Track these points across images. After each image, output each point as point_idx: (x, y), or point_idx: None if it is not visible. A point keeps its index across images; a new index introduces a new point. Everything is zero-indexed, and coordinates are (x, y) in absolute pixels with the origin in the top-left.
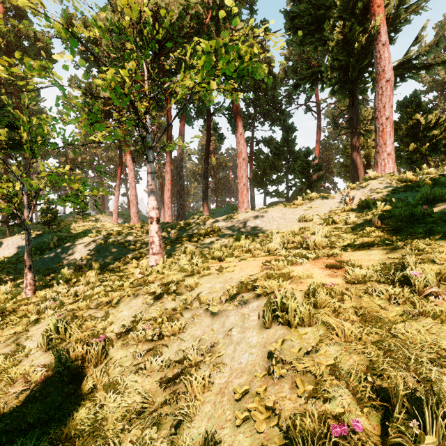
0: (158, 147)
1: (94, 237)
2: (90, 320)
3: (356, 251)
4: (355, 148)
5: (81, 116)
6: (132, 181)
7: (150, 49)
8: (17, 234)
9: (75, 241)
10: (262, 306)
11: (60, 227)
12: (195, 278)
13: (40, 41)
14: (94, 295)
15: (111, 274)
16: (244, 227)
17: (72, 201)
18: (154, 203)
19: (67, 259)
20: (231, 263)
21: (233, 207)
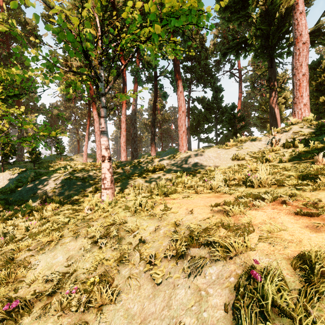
0: (118, 106)
1: (62, 173)
2: (21, 267)
3: (317, 192)
4: (273, 102)
5: (59, 82)
6: (98, 130)
7: (100, 2)
8: (7, 170)
9: (47, 176)
10: (225, 279)
11: (44, 165)
12: (137, 219)
13: (29, 25)
14: (38, 232)
15: (68, 206)
16: (184, 165)
17: (29, 141)
18: (106, 144)
19: (39, 191)
20: (175, 200)
21: (175, 150)
